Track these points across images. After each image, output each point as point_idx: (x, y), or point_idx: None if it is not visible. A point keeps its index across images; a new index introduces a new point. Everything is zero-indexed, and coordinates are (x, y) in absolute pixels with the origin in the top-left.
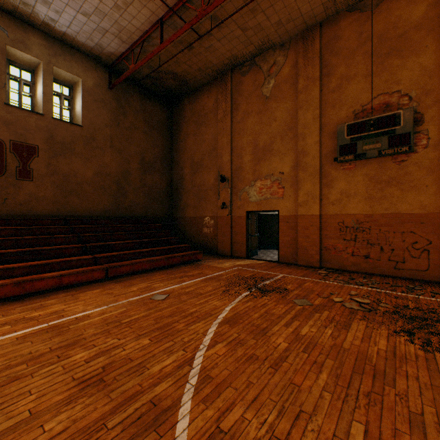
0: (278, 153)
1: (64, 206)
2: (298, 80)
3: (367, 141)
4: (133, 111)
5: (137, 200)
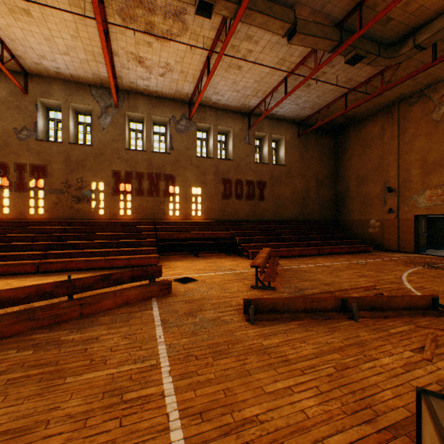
0: None
1: (276, 214)
2: None
3: None
4: (311, 147)
5: (313, 208)
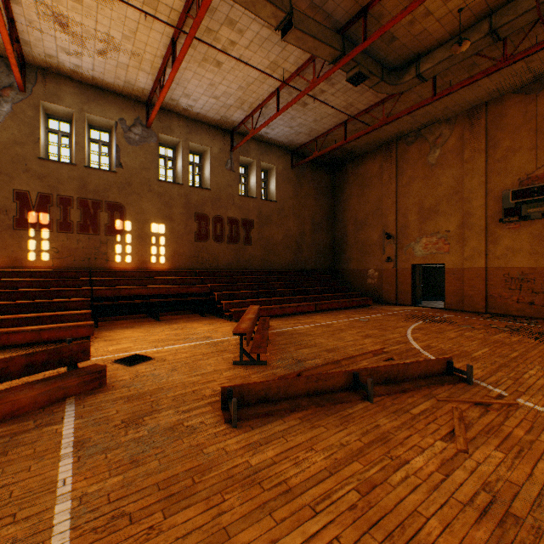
0: (444, 214)
1: (266, 262)
2: (463, 152)
3: (531, 206)
4: (306, 182)
5: (309, 255)
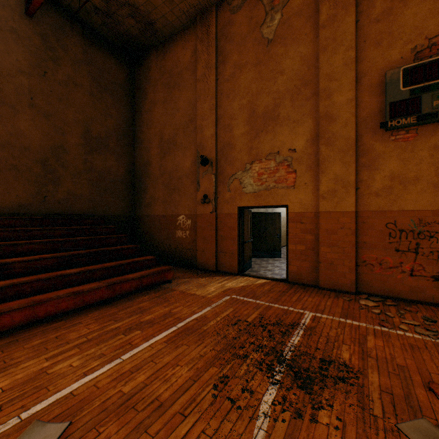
0: (287, 121)
1: None
2: (319, 9)
3: None
4: (70, 59)
5: (79, 190)
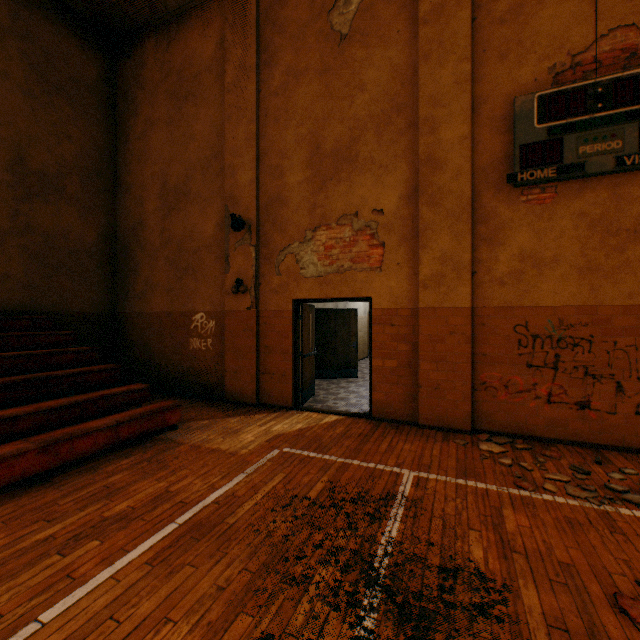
0: (371, 165)
1: None
2: None
3: (589, 135)
4: None
5: (1, 267)
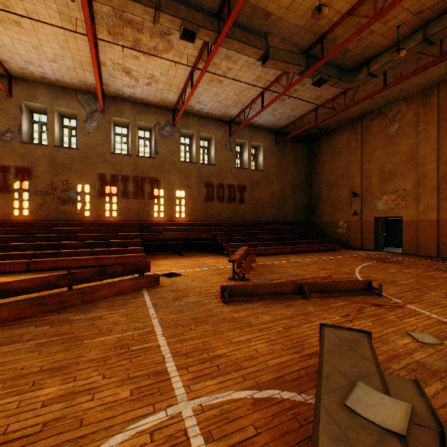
0: (401, 176)
1: (255, 216)
2: (418, 124)
3: None
4: (287, 154)
5: (290, 210)
